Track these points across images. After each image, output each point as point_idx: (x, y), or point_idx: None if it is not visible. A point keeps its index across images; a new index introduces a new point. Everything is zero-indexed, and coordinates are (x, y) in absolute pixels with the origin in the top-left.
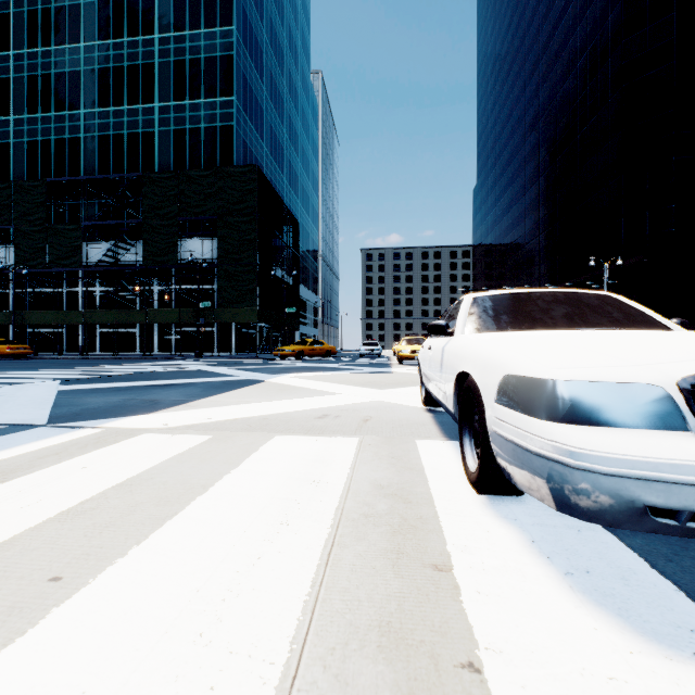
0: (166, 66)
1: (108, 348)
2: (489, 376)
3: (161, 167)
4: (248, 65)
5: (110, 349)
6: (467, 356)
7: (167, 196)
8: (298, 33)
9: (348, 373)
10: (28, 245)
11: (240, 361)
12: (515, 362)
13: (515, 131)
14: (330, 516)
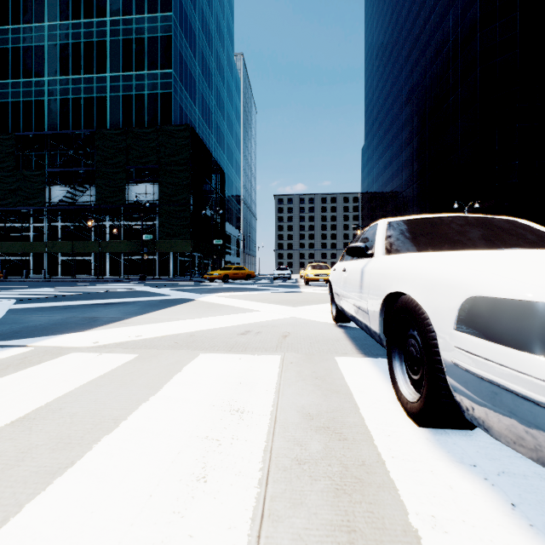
0: (116, 43)
1: (67, 272)
2: (440, 297)
3: (112, 125)
4: (183, 45)
5: (69, 273)
6: (401, 276)
7: (117, 148)
8: (224, 21)
9: (265, 292)
10: (0, 188)
11: (176, 283)
12: (482, 281)
13: (394, 104)
14: (257, 465)
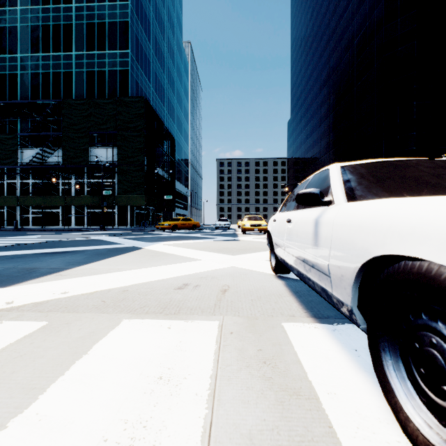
0: (81, 26)
1: (38, 223)
2: None
3: (77, 97)
4: (139, 30)
5: (39, 223)
6: (408, 230)
7: (81, 116)
8: (174, 13)
9: (207, 240)
10: None
11: (132, 232)
12: None
13: (314, 85)
14: None
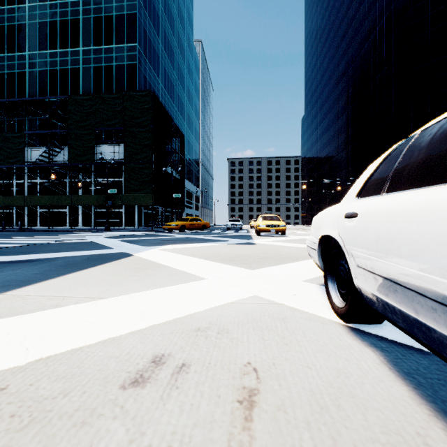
0: (88, 21)
1: (45, 223)
2: None
3: (84, 94)
4: (147, 23)
5: (47, 224)
6: None
7: (87, 112)
8: (184, 8)
9: (217, 244)
10: None
11: (137, 233)
12: None
13: (331, 78)
14: None
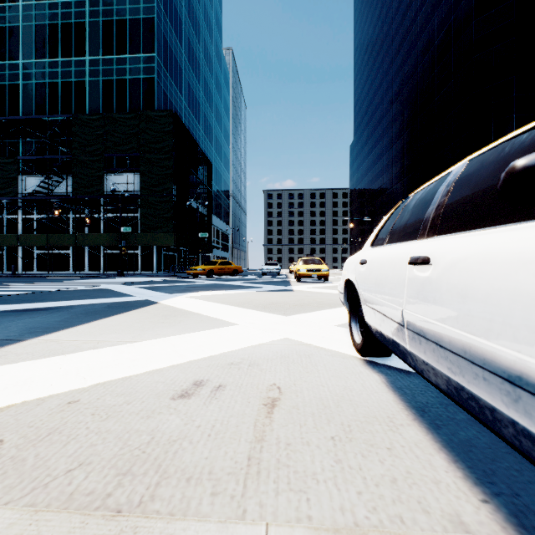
0: (96, 25)
1: (44, 267)
2: None
3: (91, 112)
4: (168, 29)
5: (46, 268)
6: None
7: (95, 135)
8: (212, 11)
9: (250, 291)
10: None
11: (156, 278)
12: None
13: (384, 98)
14: None
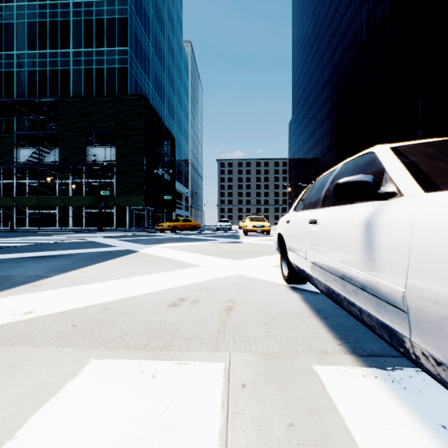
0: (78, 23)
1: (34, 224)
2: None
3: (74, 95)
4: (138, 27)
5: (36, 224)
6: None
7: (78, 114)
8: (174, 11)
9: (208, 243)
10: None
11: (130, 233)
12: None
13: (316, 84)
14: None
